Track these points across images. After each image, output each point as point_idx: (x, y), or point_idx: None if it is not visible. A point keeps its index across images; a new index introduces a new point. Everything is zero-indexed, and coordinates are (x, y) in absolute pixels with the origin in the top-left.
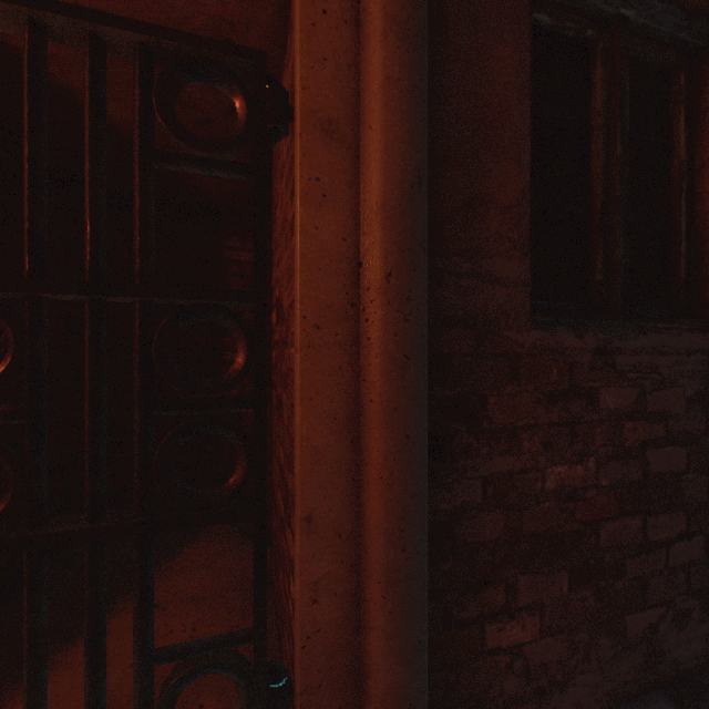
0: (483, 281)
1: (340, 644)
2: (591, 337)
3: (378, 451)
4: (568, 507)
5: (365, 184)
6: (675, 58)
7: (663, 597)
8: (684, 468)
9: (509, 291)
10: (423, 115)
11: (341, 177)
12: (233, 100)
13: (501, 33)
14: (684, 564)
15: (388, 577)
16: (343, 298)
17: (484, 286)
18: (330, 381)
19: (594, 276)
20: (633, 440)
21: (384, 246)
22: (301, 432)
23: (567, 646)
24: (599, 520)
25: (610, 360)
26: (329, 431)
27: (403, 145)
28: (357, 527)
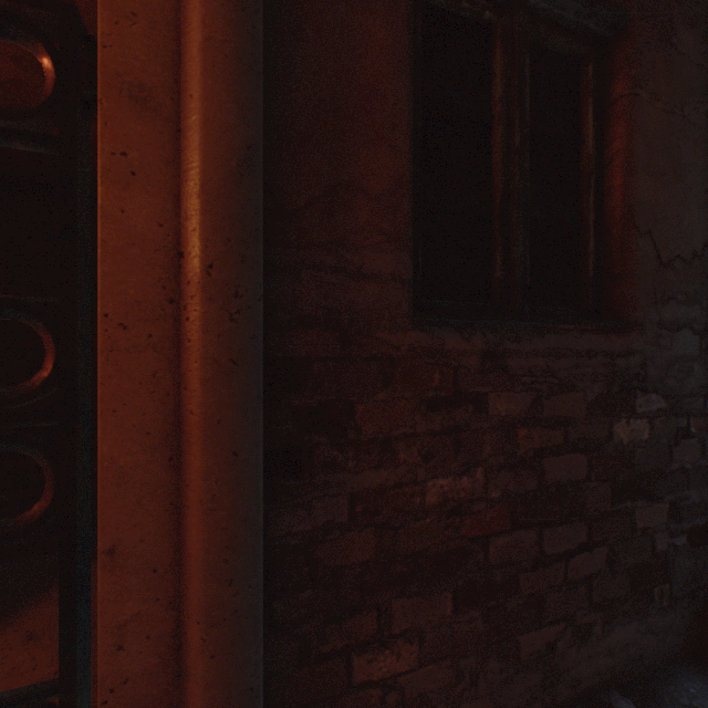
0: (350, 277)
1: (156, 695)
2: (479, 338)
3: (198, 471)
4: (453, 523)
5: (186, 162)
6: (582, 47)
7: (561, 613)
8: (585, 476)
9: (381, 288)
10: (256, 85)
11: (157, 153)
12: (39, 61)
13: (372, 4)
14: (585, 577)
15: (209, 617)
16: (160, 293)
17: (352, 282)
18: (142, 390)
19: (494, 273)
20: (527, 448)
21: (205, 233)
22: (102, 450)
23: (452, 673)
24: (489, 534)
25: (502, 363)
26: (141, 448)
27: (230, 118)
28: (178, 559)
